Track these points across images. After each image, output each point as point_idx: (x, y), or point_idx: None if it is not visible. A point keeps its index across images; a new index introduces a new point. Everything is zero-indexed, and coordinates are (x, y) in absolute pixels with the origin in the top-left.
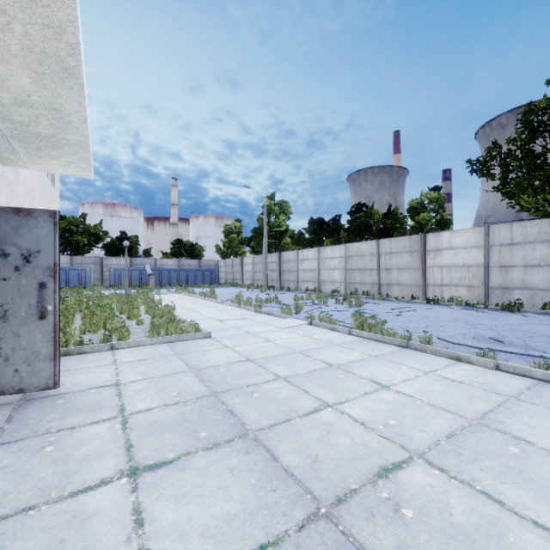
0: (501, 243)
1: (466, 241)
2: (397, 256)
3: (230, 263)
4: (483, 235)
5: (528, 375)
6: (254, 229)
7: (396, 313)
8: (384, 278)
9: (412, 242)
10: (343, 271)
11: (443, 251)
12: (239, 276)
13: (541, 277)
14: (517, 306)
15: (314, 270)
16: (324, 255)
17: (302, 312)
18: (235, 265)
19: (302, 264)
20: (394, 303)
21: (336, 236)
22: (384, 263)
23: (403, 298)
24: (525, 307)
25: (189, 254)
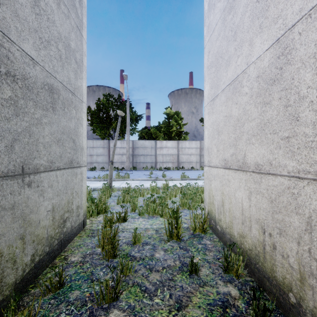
0: (90, 147)
1: None
2: None
3: None
4: None
5: (91, 180)
6: None
7: None
8: None
9: None
10: None
11: None
12: None
13: (101, 159)
14: (94, 168)
15: None
16: None
17: None
18: None
19: None
20: None
21: None
22: None
23: None
24: (97, 169)
25: None
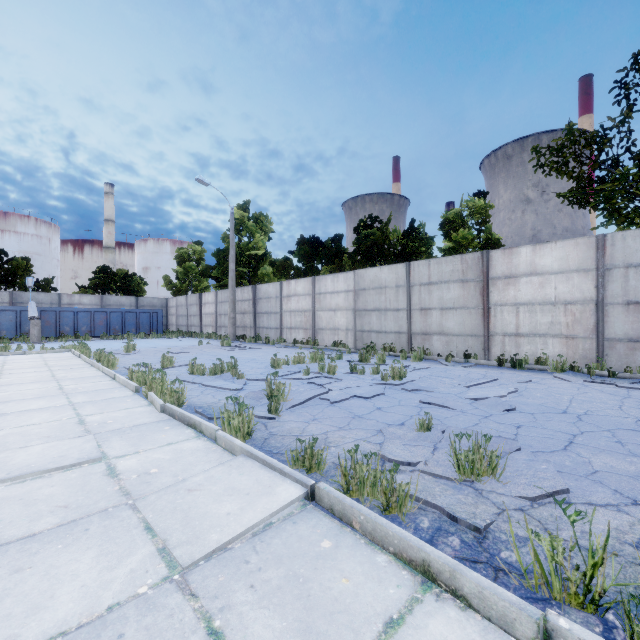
0: (628, 263)
1: (561, 260)
2: (440, 288)
3: (184, 302)
4: (594, 251)
5: None
6: (217, 250)
7: (498, 402)
8: (418, 323)
9: (465, 265)
10: (351, 313)
11: (521, 278)
12: (196, 321)
13: None
14: None
15: (305, 311)
16: (321, 288)
17: (283, 406)
18: (190, 306)
19: (288, 302)
20: (447, 368)
21: (337, 263)
22: (418, 299)
23: (451, 356)
24: None
25: (122, 289)
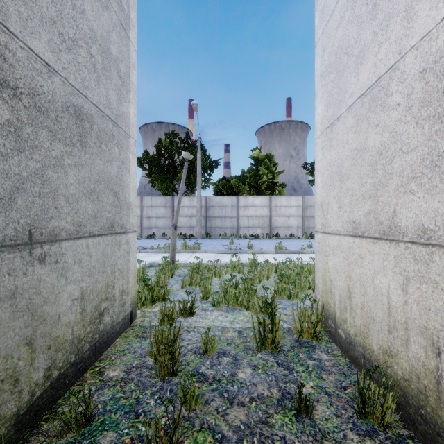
0: (148, 206)
1: None
2: None
3: None
4: (140, 201)
5: (148, 252)
6: None
7: None
8: None
9: None
10: None
11: None
12: None
13: (162, 222)
14: (153, 236)
15: None
16: None
17: None
18: None
19: None
20: None
21: None
22: None
23: None
24: (157, 236)
25: None
